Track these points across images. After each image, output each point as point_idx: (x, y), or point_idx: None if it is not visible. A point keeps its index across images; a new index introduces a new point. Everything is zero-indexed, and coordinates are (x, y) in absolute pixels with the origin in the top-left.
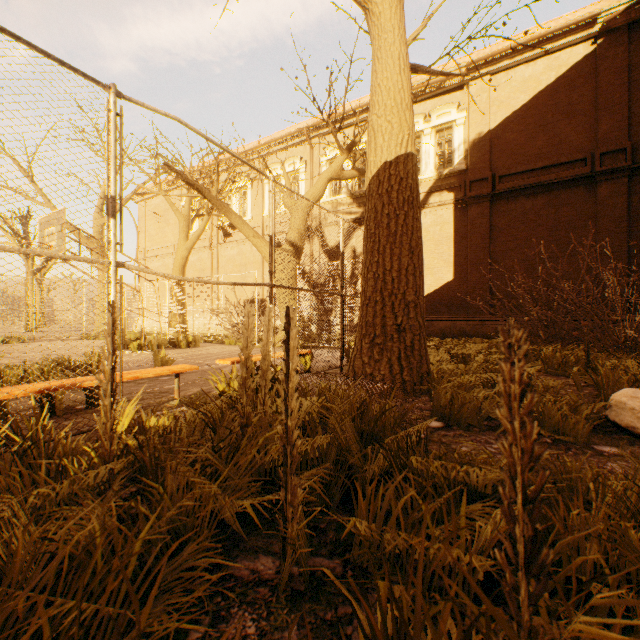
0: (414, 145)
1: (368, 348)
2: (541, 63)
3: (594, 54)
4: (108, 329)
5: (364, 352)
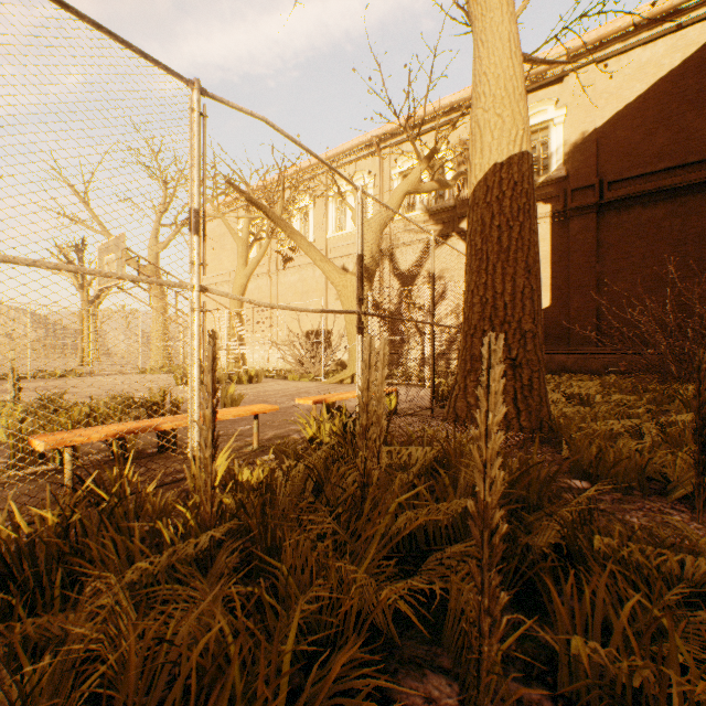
0: (529, 142)
1: (474, 387)
2: (662, 44)
3: None
4: (208, 365)
5: (469, 391)
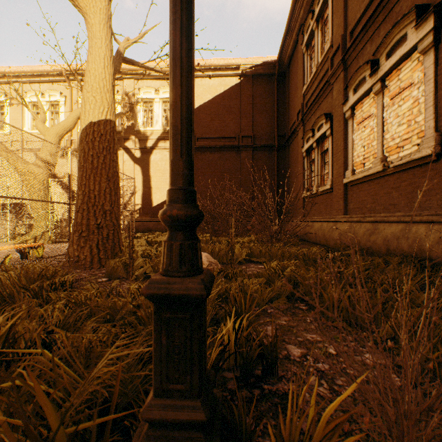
0: (113, 115)
1: (78, 239)
2: (217, 80)
3: (240, 84)
4: None
5: (75, 242)
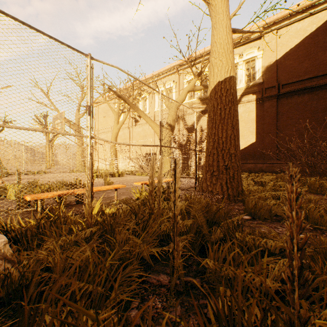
0: (234, 72)
1: (209, 177)
2: (307, 20)
3: None
4: (90, 167)
5: (207, 179)
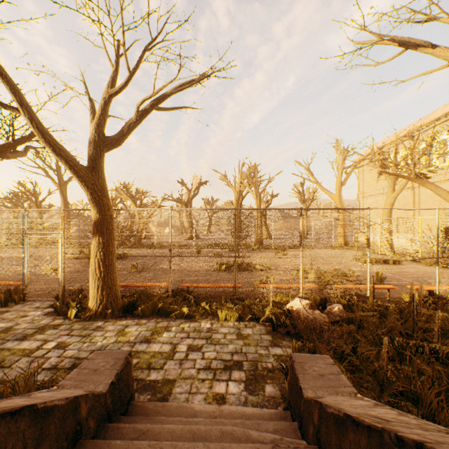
0: None
1: None
2: None
3: None
4: (372, 282)
5: None
